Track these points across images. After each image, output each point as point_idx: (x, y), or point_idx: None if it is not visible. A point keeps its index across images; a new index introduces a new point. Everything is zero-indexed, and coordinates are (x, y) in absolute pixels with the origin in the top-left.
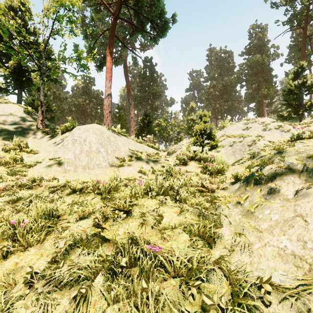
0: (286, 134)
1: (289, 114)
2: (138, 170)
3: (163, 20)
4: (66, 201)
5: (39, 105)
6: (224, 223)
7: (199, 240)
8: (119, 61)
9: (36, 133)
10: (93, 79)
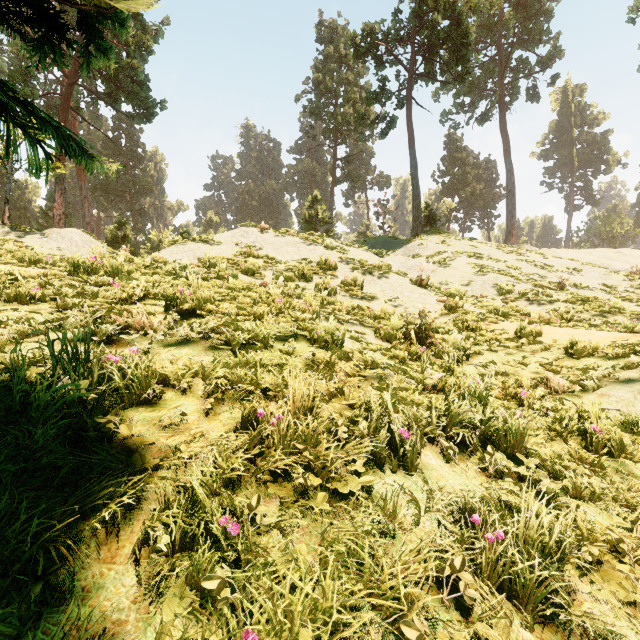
0: None
1: None
2: None
3: (146, 104)
4: None
5: (6, 203)
6: None
7: None
8: None
9: (5, 228)
10: None
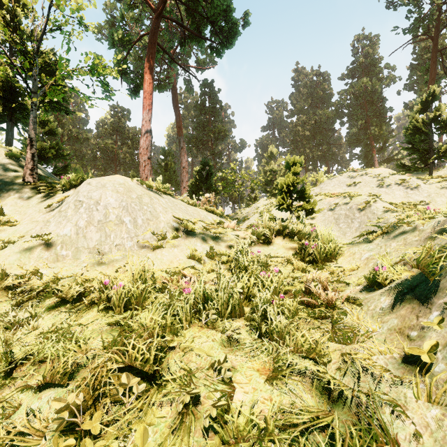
0: (413, 192)
1: (414, 163)
2: (187, 255)
3: (229, 21)
4: (43, 324)
5: (28, 145)
6: (395, 431)
7: None
8: (165, 85)
9: (22, 190)
10: (128, 111)
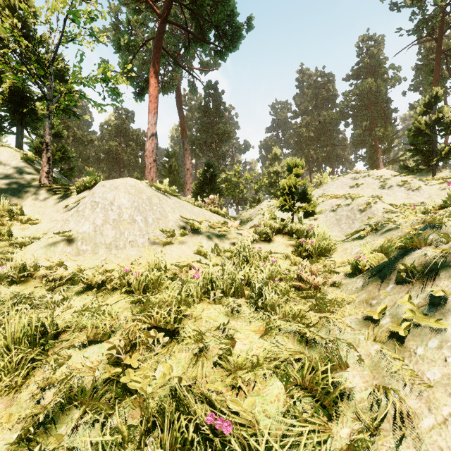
0: (414, 193)
1: (417, 164)
2: (194, 251)
3: (233, 25)
4: (74, 304)
5: (44, 149)
6: (348, 359)
7: (304, 397)
8: (169, 87)
9: (39, 191)
10: (132, 113)
